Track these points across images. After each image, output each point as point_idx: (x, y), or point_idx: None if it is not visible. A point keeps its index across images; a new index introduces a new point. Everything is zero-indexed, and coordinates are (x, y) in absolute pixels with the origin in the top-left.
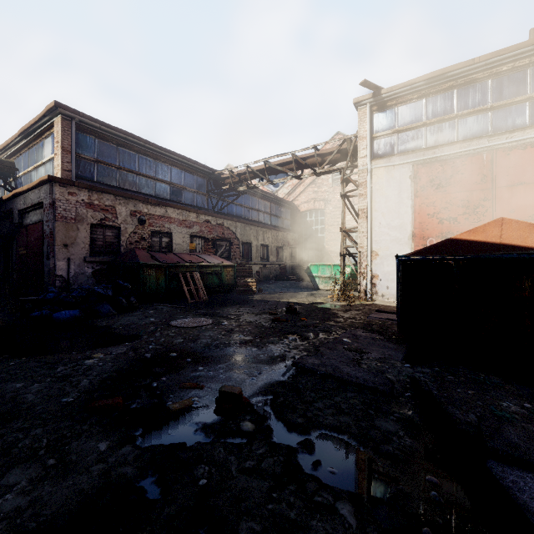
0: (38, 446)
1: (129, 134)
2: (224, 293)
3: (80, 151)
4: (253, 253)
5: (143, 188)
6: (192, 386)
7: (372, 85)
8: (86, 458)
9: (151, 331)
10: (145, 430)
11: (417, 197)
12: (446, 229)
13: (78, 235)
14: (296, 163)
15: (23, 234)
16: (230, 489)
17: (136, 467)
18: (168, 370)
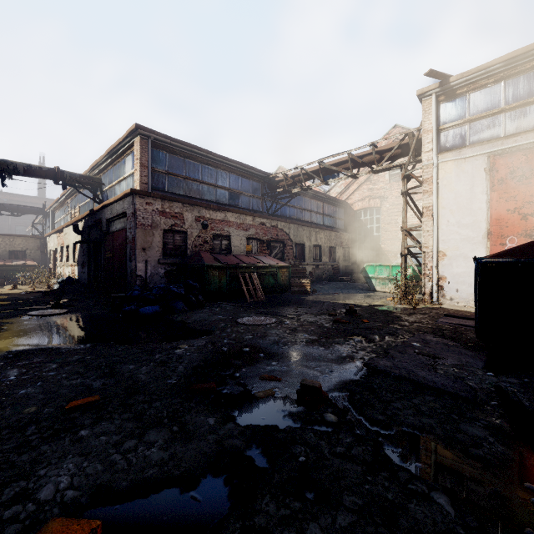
0: (162, 416)
1: (194, 147)
2: (279, 293)
3: (154, 165)
4: (305, 253)
5: (206, 195)
6: (270, 378)
7: (439, 74)
8: (200, 429)
9: (222, 327)
10: (240, 412)
11: (494, 191)
12: (531, 225)
13: (153, 240)
14: (352, 161)
15: (110, 239)
16: (327, 468)
17: (242, 440)
18: (246, 362)
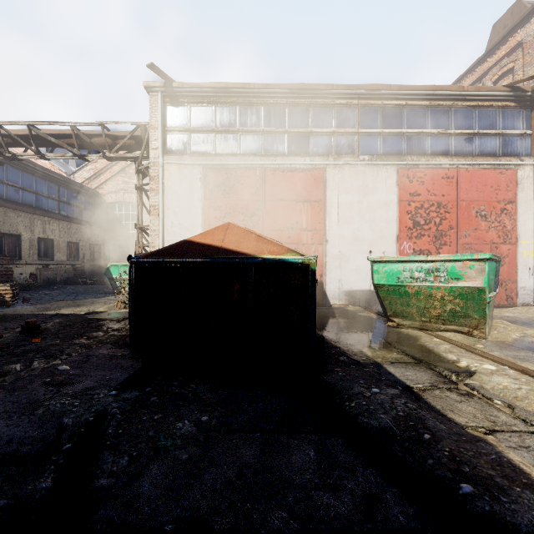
0: None
1: None
2: None
3: None
4: (23, 249)
5: None
6: None
7: (162, 73)
8: None
9: None
10: None
11: (206, 200)
12: None
13: None
14: (79, 138)
15: None
16: None
17: None
18: None
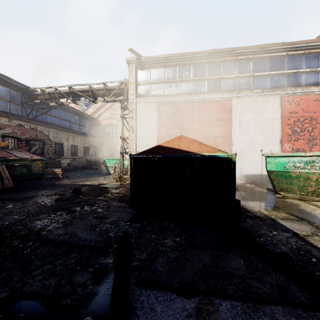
0: None
1: None
2: (35, 180)
3: None
4: (64, 150)
5: None
6: None
7: (136, 52)
8: None
9: None
10: None
11: (159, 121)
12: None
13: None
14: (92, 92)
15: None
16: None
17: None
18: None
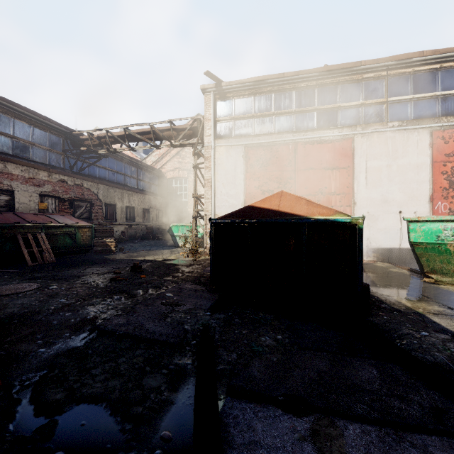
0: None
1: None
2: (81, 253)
3: None
4: (117, 214)
5: None
6: None
7: (214, 77)
8: None
9: None
10: None
11: (247, 172)
12: None
13: None
14: (155, 133)
15: None
16: None
17: None
18: None
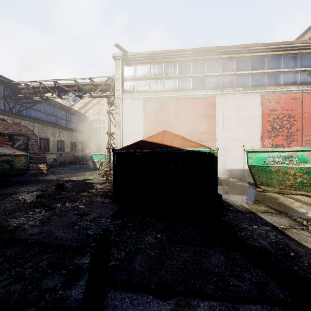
0: None
1: None
2: (18, 176)
3: None
4: (50, 146)
5: None
6: None
7: (122, 48)
8: None
9: None
10: None
11: (146, 117)
12: None
13: None
14: (78, 87)
15: None
16: None
17: None
18: None
